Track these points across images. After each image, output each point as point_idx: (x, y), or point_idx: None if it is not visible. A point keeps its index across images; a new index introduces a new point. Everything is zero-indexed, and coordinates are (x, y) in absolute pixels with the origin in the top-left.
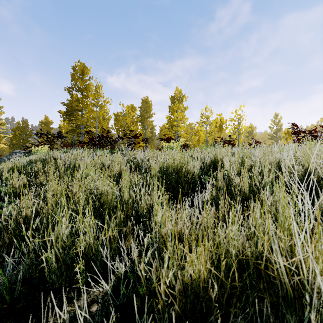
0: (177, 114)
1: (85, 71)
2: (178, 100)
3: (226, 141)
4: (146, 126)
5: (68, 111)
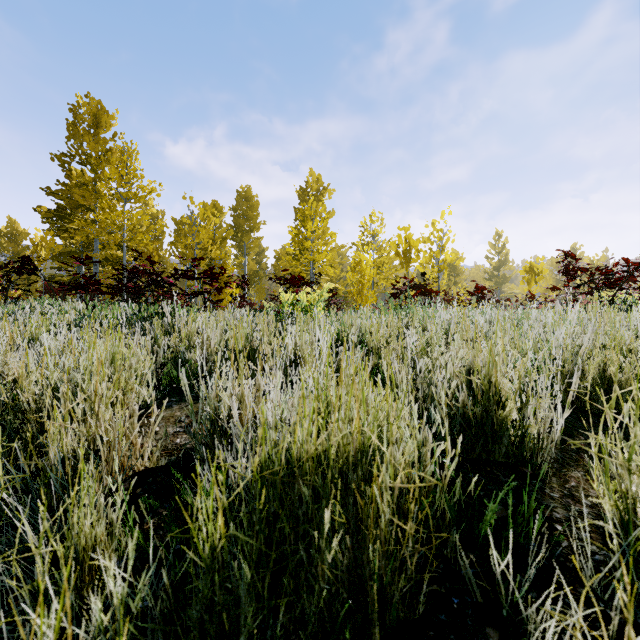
0: (313, 225)
1: (103, 118)
2: (315, 196)
3: (416, 284)
4: (247, 249)
5: (60, 208)
